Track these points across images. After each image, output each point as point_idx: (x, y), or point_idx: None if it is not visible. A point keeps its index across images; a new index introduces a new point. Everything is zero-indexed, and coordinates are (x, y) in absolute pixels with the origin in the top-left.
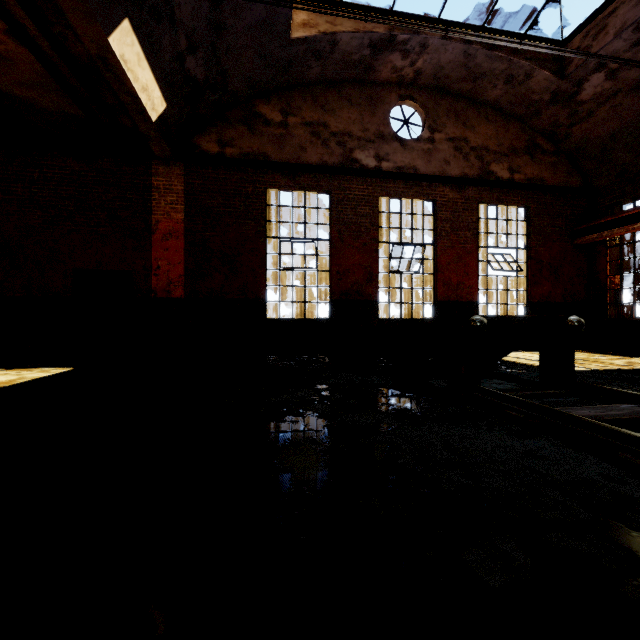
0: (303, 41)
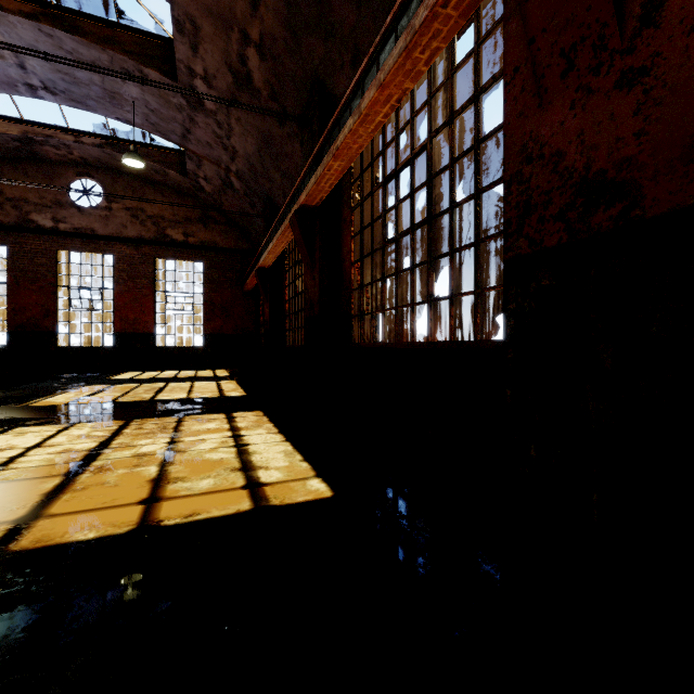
0: None
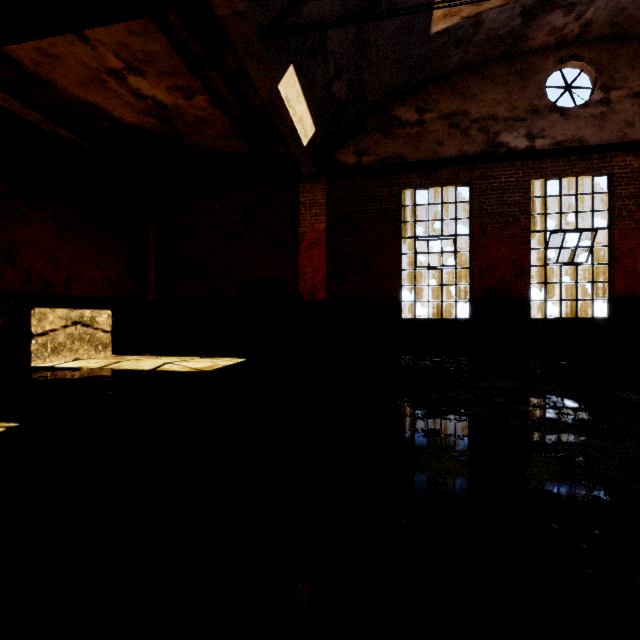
0: (443, 33)
